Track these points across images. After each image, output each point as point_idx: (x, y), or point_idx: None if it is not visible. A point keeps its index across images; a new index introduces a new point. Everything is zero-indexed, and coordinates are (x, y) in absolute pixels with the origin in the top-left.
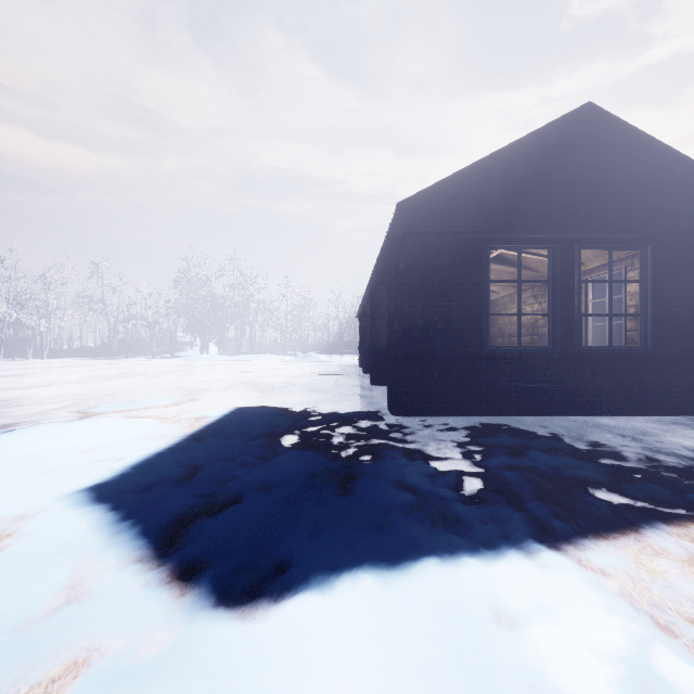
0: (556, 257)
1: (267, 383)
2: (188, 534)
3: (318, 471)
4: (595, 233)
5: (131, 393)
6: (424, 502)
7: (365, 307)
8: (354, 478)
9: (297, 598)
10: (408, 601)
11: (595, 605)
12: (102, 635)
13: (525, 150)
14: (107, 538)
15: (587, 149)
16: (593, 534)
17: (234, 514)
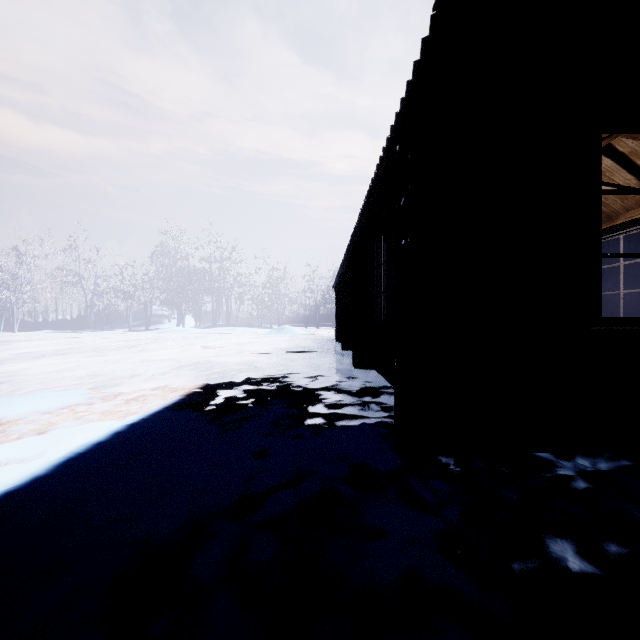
0: None
1: (223, 364)
2: None
3: None
4: None
5: (28, 381)
6: None
7: (345, 273)
8: None
9: None
10: None
11: None
12: None
13: None
14: None
15: None
16: None
17: None
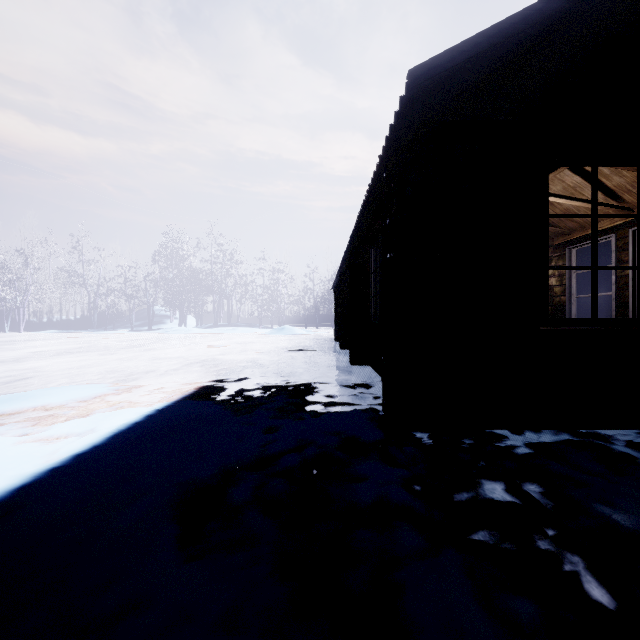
0: None
1: (229, 361)
2: None
3: None
4: None
5: (53, 376)
6: None
7: (343, 276)
8: None
9: None
10: None
11: None
12: None
13: None
14: None
15: None
16: None
17: None
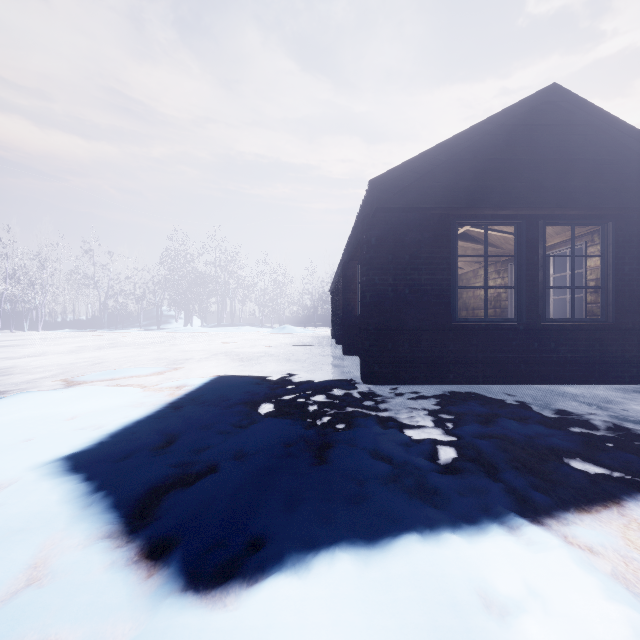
0: (522, 232)
1: (245, 353)
2: (160, 507)
3: (293, 439)
4: (559, 209)
5: (117, 362)
6: (400, 472)
7: (338, 282)
8: (329, 447)
9: (271, 581)
10: (389, 585)
11: (591, 591)
12: (58, 627)
13: (492, 129)
14: (77, 511)
15: (551, 128)
16: (575, 507)
17: (209, 485)
